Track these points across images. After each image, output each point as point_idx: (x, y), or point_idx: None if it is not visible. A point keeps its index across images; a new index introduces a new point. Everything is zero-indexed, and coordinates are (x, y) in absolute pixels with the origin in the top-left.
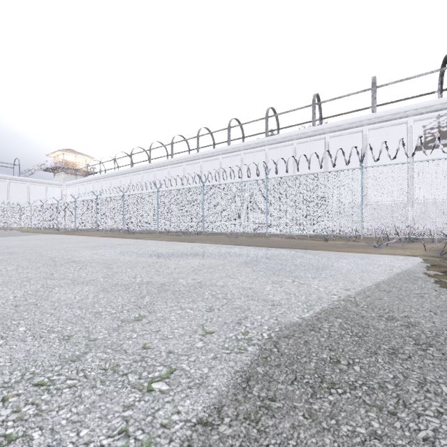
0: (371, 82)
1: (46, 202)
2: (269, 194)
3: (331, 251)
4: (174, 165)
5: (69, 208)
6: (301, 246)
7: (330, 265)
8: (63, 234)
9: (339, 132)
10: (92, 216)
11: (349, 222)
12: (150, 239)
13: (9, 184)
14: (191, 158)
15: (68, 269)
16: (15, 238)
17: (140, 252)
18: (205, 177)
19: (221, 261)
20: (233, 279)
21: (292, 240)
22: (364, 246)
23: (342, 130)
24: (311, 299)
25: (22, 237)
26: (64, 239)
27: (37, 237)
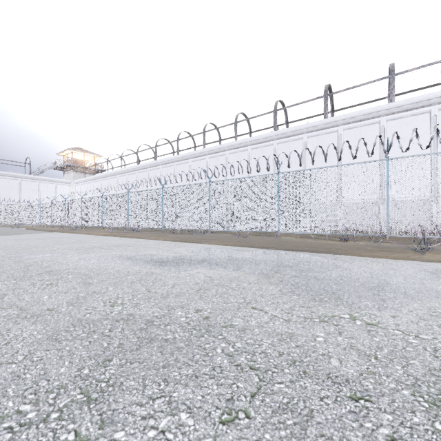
0: (390, 70)
1: (56, 199)
2: (281, 190)
3: (364, 256)
4: (180, 161)
5: (76, 205)
6: (323, 249)
7: (383, 282)
8: (67, 232)
9: (353, 124)
10: (98, 214)
11: (365, 220)
12: (153, 239)
13: (20, 183)
14: (196, 154)
15: (32, 286)
16: (14, 237)
17: (135, 257)
18: (212, 172)
19: (234, 273)
20: (257, 310)
21: (307, 240)
22: (400, 250)
23: (357, 121)
24: (417, 375)
25: (21, 236)
26: (63, 238)
27: (36, 236)
